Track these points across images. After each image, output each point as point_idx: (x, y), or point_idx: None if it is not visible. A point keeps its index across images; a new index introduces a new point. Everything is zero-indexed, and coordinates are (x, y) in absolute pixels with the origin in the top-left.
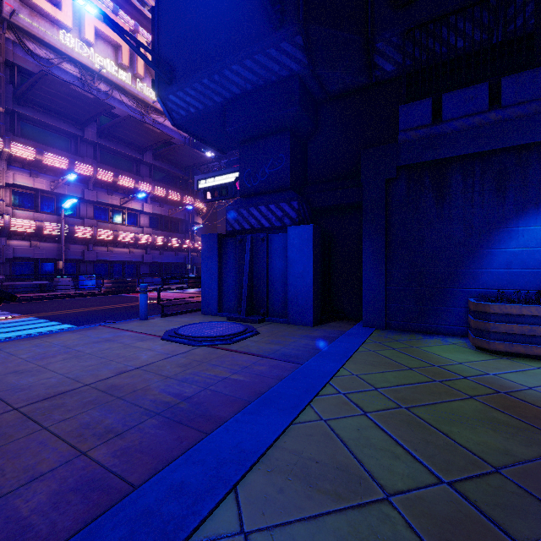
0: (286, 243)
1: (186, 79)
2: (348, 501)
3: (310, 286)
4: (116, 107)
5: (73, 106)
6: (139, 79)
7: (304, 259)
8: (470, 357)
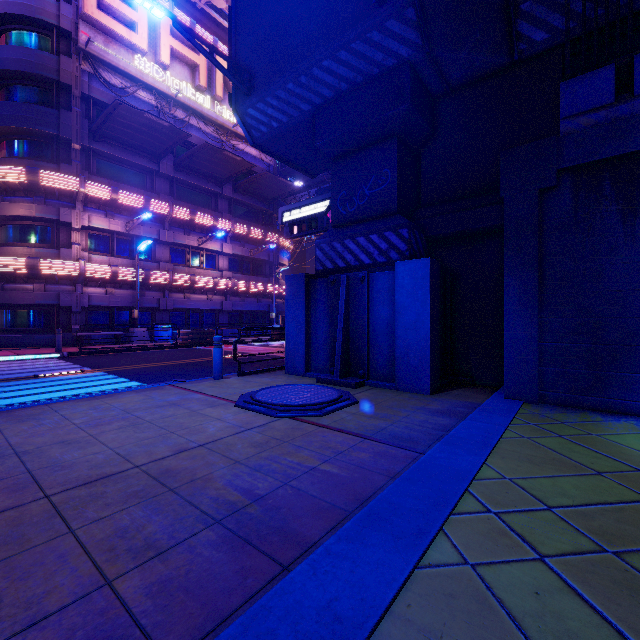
0: (393, 284)
1: (267, 87)
2: None
3: (426, 340)
4: (193, 136)
5: (148, 138)
6: (218, 102)
7: (418, 304)
8: None
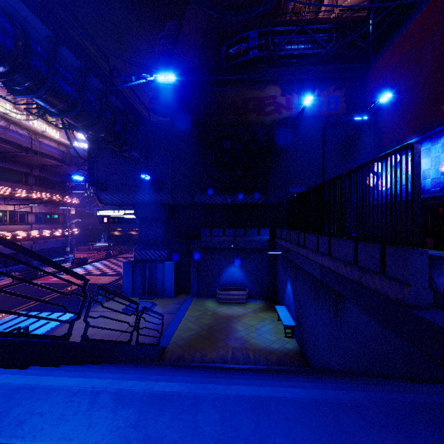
0: (164, 268)
1: (115, 192)
2: (188, 331)
3: (173, 284)
4: (10, 136)
5: None
6: (32, 116)
7: (171, 274)
8: (214, 305)
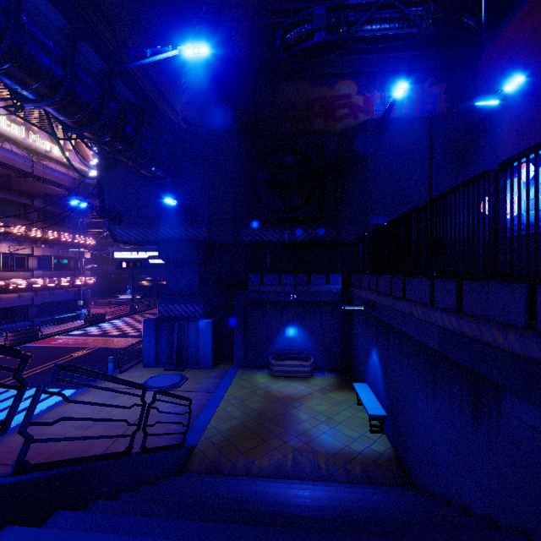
0: (198, 328)
1: (132, 226)
2: (229, 420)
3: (210, 350)
4: (4, 156)
5: None
6: (32, 131)
7: (207, 337)
8: (266, 380)
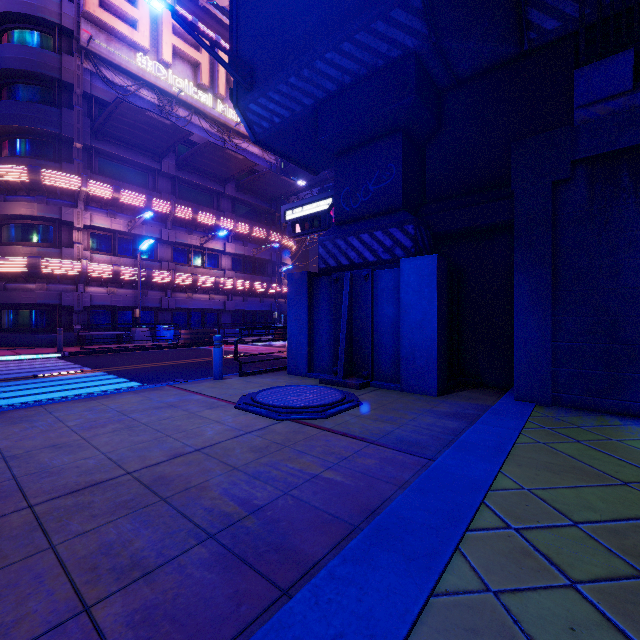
0: (398, 282)
1: (269, 81)
2: None
3: (433, 340)
4: (195, 135)
5: (150, 137)
6: (220, 100)
7: (424, 302)
8: None
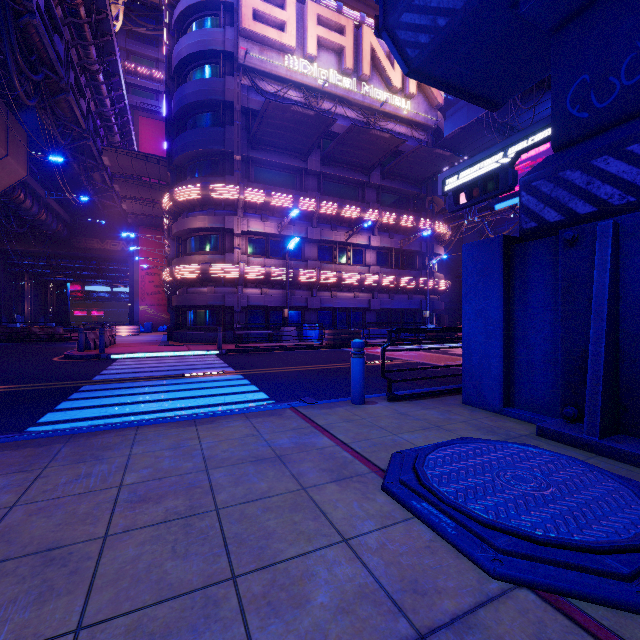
0: None
1: None
2: None
3: None
4: (340, 126)
5: (296, 135)
6: (365, 82)
7: None
8: None
